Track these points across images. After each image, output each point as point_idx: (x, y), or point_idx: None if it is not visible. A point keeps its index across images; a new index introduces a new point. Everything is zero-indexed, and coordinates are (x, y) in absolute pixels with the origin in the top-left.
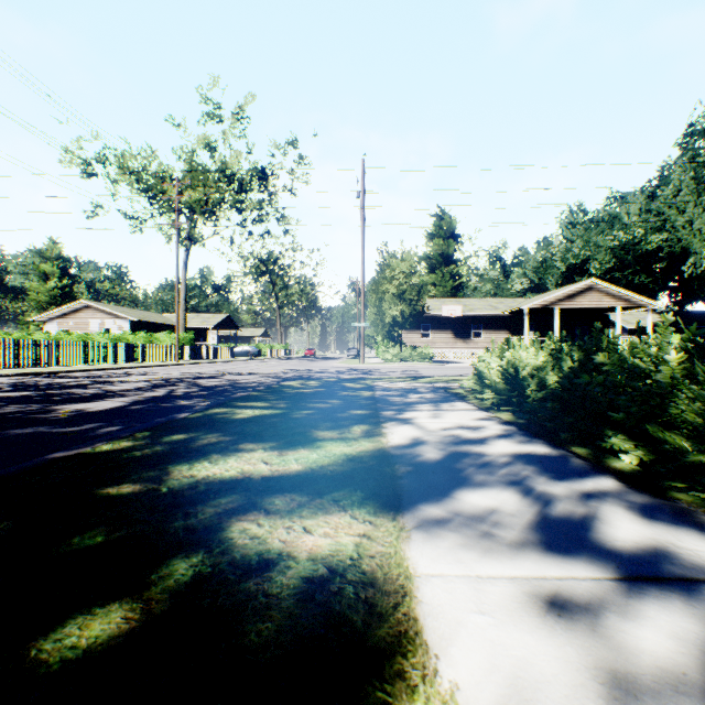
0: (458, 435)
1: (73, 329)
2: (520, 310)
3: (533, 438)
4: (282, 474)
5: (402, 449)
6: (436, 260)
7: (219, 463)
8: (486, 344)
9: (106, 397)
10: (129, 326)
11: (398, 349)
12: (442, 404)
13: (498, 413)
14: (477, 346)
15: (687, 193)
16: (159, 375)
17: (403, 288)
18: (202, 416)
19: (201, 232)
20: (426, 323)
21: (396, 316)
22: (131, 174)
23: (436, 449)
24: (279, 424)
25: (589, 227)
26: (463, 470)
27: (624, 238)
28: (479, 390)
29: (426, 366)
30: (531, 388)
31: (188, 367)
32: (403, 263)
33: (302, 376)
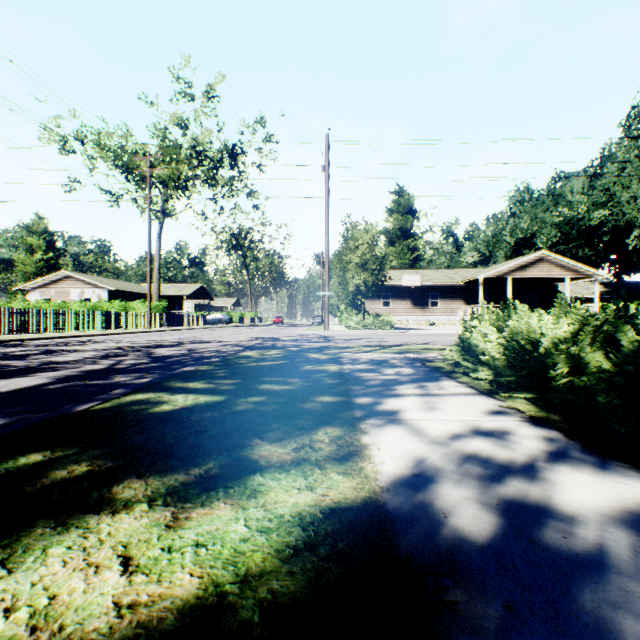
0: (485, 452)
1: (54, 298)
2: (475, 280)
3: (613, 462)
4: (135, 630)
5: (407, 499)
6: (395, 234)
7: (23, 563)
8: (442, 312)
9: (35, 371)
10: (107, 295)
11: (361, 317)
12: (428, 385)
13: (511, 401)
14: (434, 314)
15: (632, 170)
16: (120, 342)
17: (366, 258)
18: (108, 409)
19: (173, 206)
20: (387, 292)
21: (359, 285)
22: (108, 151)
23: (470, 499)
24: (208, 426)
25: (536, 204)
26: (575, 599)
27: (568, 214)
28: (471, 366)
29: (389, 333)
30: (562, 369)
31: (157, 334)
32: (366, 234)
33: (266, 344)
